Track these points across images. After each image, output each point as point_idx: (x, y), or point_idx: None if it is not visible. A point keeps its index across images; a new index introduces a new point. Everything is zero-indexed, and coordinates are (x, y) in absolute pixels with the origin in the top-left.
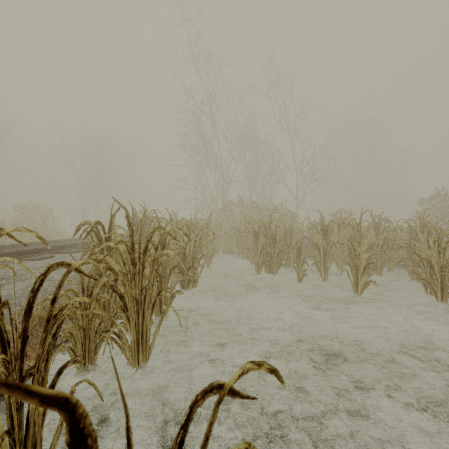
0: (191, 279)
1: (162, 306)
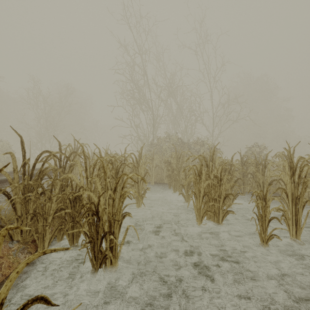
0: (107, 254)
1: None
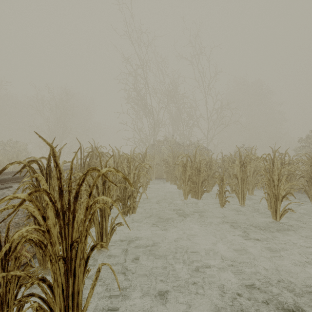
0: (131, 206)
1: (103, 240)
